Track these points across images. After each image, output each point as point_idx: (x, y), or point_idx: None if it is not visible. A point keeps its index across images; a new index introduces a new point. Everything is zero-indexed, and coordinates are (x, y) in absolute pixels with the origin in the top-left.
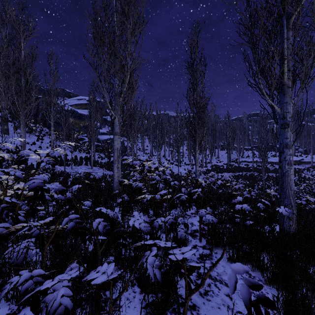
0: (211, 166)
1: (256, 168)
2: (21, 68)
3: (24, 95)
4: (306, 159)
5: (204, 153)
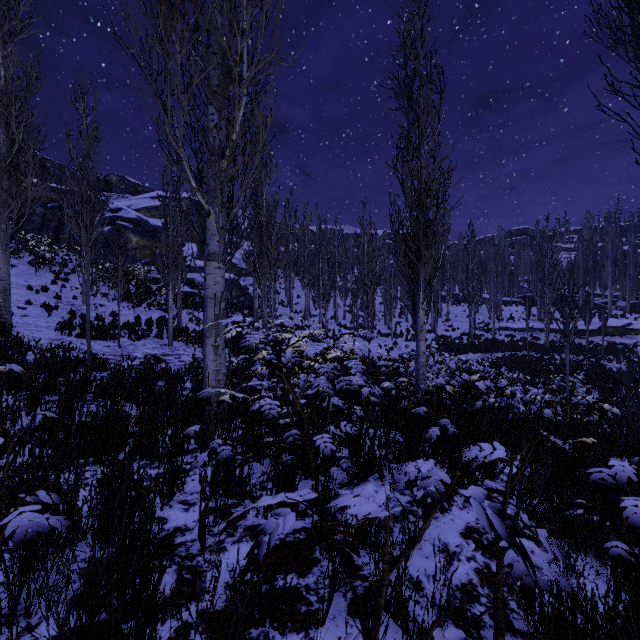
0: (436, 339)
1: (532, 343)
2: None
3: (6, 173)
4: (637, 324)
5: None
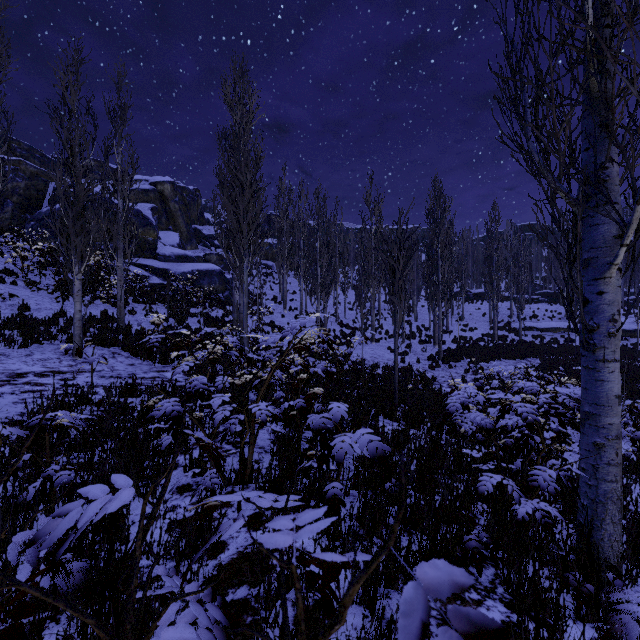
0: (457, 341)
1: (569, 346)
2: None
3: None
4: None
5: (446, 306)
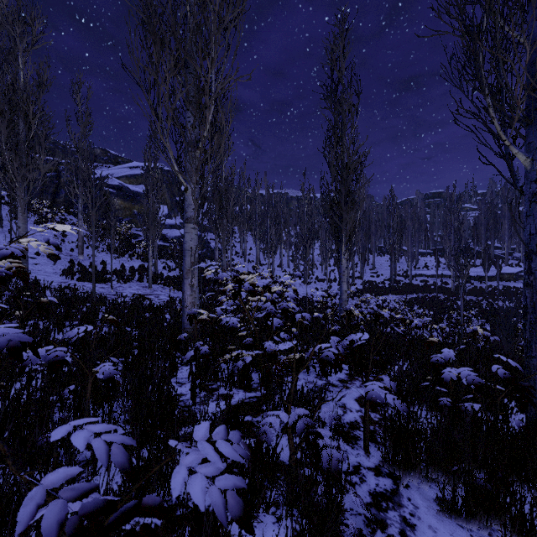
0: (363, 283)
1: (442, 287)
2: (18, 102)
3: (24, 153)
4: None
5: (352, 260)
